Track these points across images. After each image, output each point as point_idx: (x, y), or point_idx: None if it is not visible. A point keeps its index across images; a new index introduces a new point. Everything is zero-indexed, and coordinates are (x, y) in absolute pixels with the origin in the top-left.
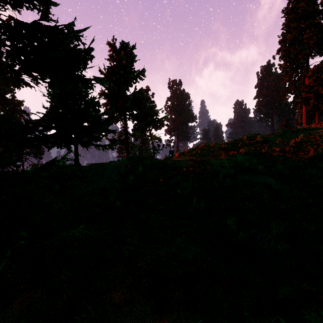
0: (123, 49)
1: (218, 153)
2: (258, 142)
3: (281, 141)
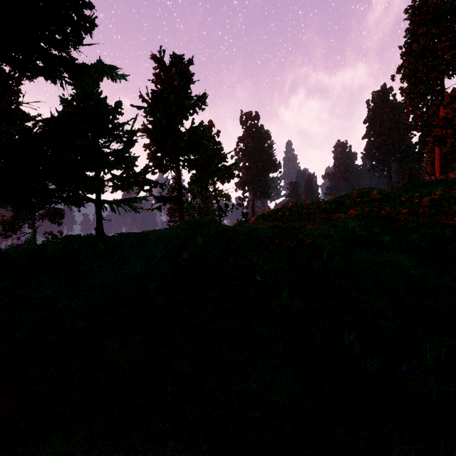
0: (175, 65)
1: (315, 216)
2: (374, 199)
3: (409, 198)
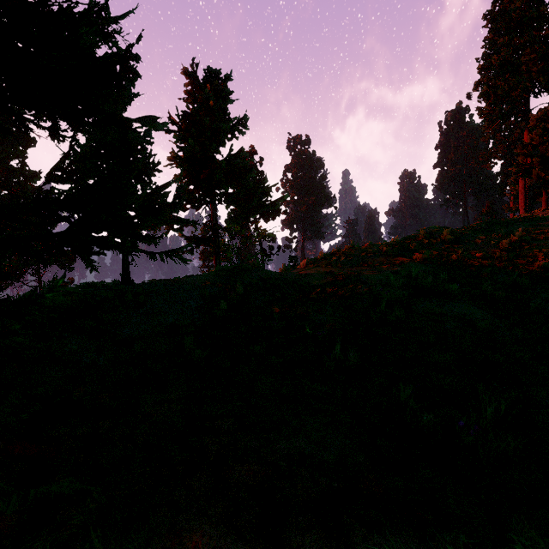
0: (211, 81)
1: (375, 260)
2: (444, 241)
3: (485, 240)
